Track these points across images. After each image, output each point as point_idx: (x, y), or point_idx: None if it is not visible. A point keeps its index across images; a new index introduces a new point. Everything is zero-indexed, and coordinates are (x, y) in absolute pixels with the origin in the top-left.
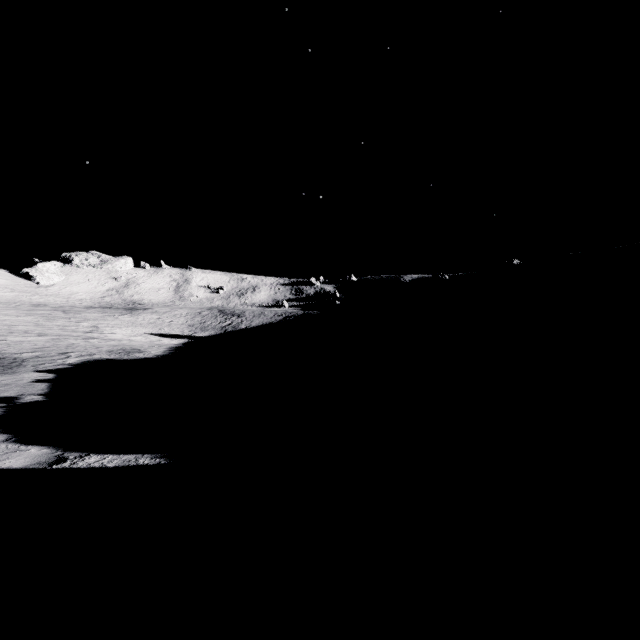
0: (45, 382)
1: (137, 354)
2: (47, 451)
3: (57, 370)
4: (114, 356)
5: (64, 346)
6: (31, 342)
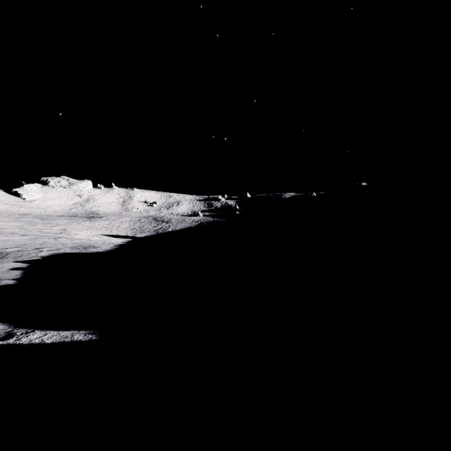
0: (20, 270)
1: (92, 249)
2: (1, 327)
3: (31, 261)
4: (75, 250)
5: (39, 243)
6: (15, 240)
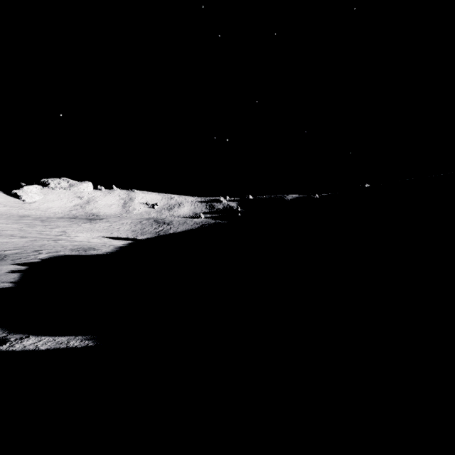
0: (18, 272)
1: (92, 251)
2: None
3: (29, 263)
4: (74, 253)
5: (38, 245)
6: (14, 242)
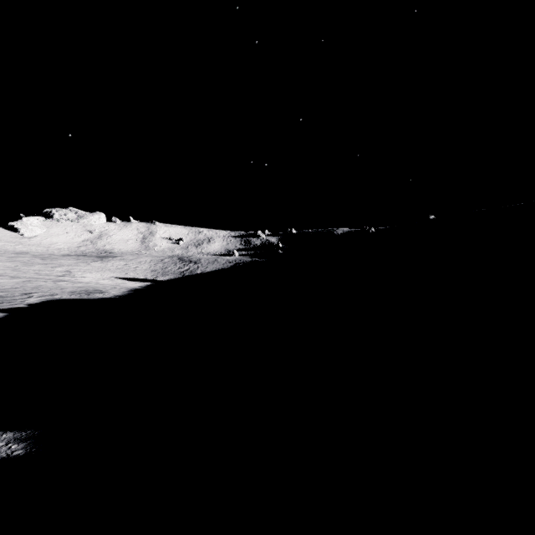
0: None
1: (97, 294)
2: None
3: (11, 309)
4: (74, 296)
5: (31, 287)
6: (1, 284)
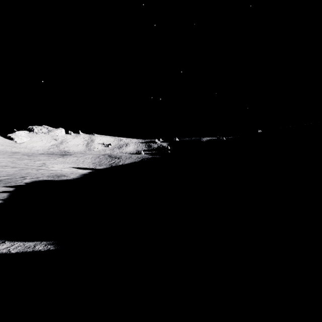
0: (7, 192)
1: (63, 177)
2: None
3: (16, 186)
4: (50, 178)
5: (24, 173)
6: (7, 171)
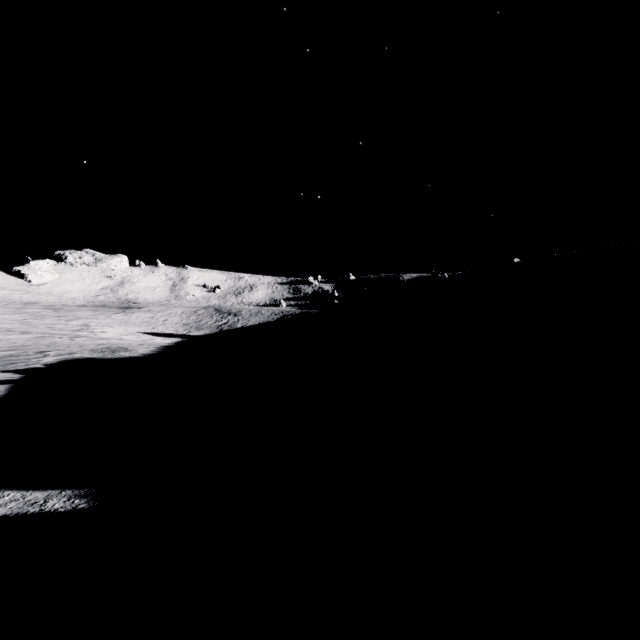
0: (7, 383)
1: (122, 353)
2: None
3: (27, 370)
4: (97, 355)
5: (45, 344)
6: (10, 340)
